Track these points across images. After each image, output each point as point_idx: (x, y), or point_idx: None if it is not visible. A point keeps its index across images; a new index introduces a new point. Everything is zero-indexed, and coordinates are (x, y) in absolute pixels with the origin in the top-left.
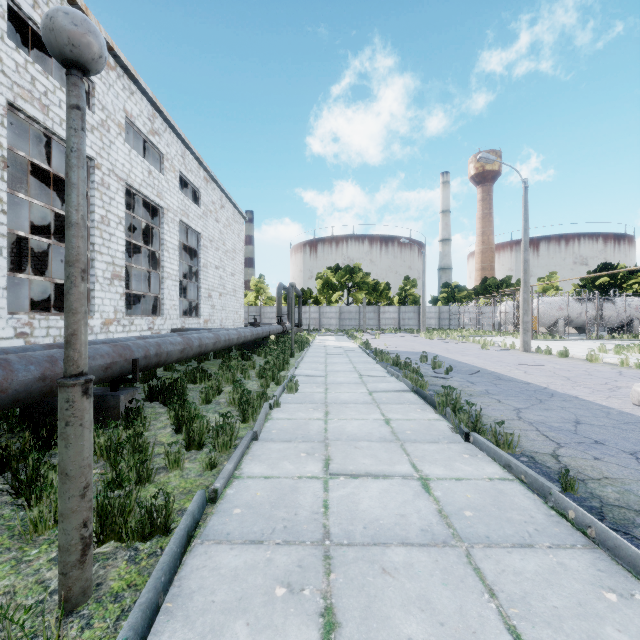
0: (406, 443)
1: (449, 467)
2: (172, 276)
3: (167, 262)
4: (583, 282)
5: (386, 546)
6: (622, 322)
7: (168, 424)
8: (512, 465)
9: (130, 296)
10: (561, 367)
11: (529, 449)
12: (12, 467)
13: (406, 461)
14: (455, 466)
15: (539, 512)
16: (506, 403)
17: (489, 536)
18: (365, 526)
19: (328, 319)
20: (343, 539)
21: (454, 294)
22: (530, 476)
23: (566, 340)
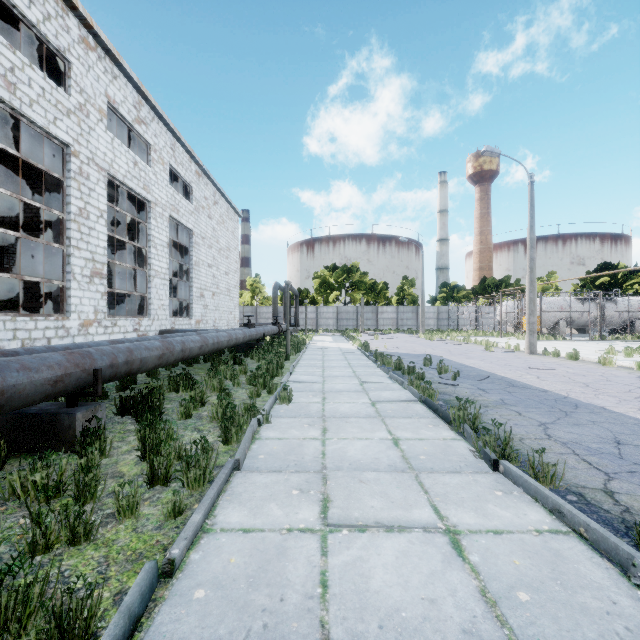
0: (422, 474)
1: (481, 512)
2: (160, 274)
3: (155, 259)
4: (582, 282)
5: None
6: (624, 322)
7: (135, 446)
8: (564, 511)
9: (118, 295)
10: (574, 371)
11: (574, 482)
12: None
13: (425, 502)
14: (488, 510)
15: (621, 593)
16: (528, 416)
17: None
18: (381, 624)
19: (325, 319)
20: None
21: (453, 294)
22: (594, 531)
23: (569, 341)
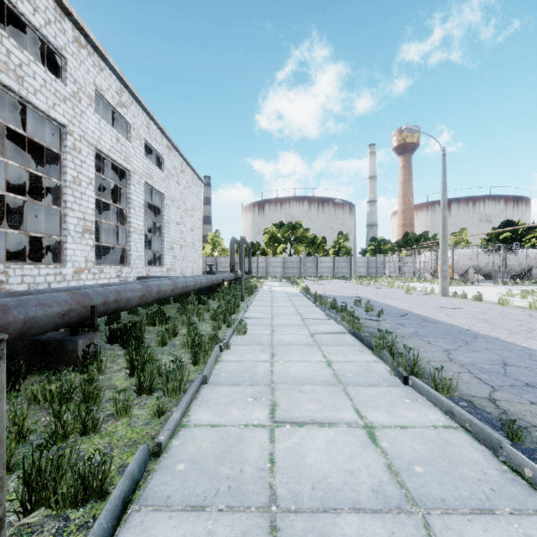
0: (348, 386)
1: (392, 413)
2: (138, 230)
3: (133, 218)
4: (489, 236)
5: (337, 513)
6: (523, 270)
7: (124, 367)
8: (455, 412)
9: (102, 248)
10: (478, 310)
11: (466, 393)
12: None
13: (350, 406)
14: (398, 412)
15: (491, 467)
16: (436, 344)
17: (445, 499)
18: (313, 486)
19: (274, 268)
20: (290, 504)
21: (380, 247)
22: (476, 425)
23: (476, 286)
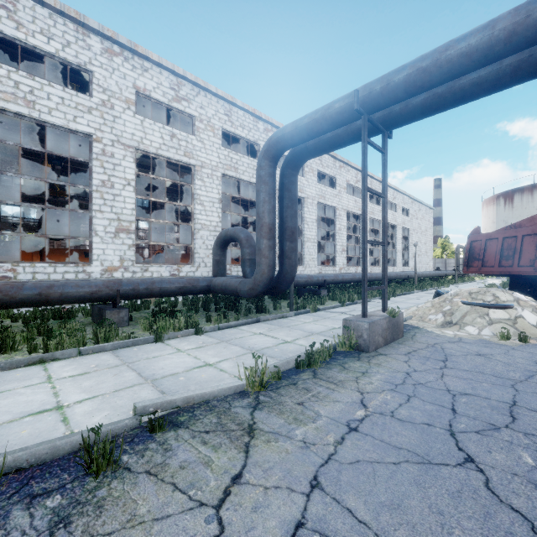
0: None
1: None
2: (399, 250)
3: (397, 245)
4: None
5: None
6: None
7: None
8: None
9: None
10: None
11: None
12: (400, 285)
13: None
14: None
15: None
16: None
17: None
18: None
19: None
20: None
21: None
22: None
23: None
